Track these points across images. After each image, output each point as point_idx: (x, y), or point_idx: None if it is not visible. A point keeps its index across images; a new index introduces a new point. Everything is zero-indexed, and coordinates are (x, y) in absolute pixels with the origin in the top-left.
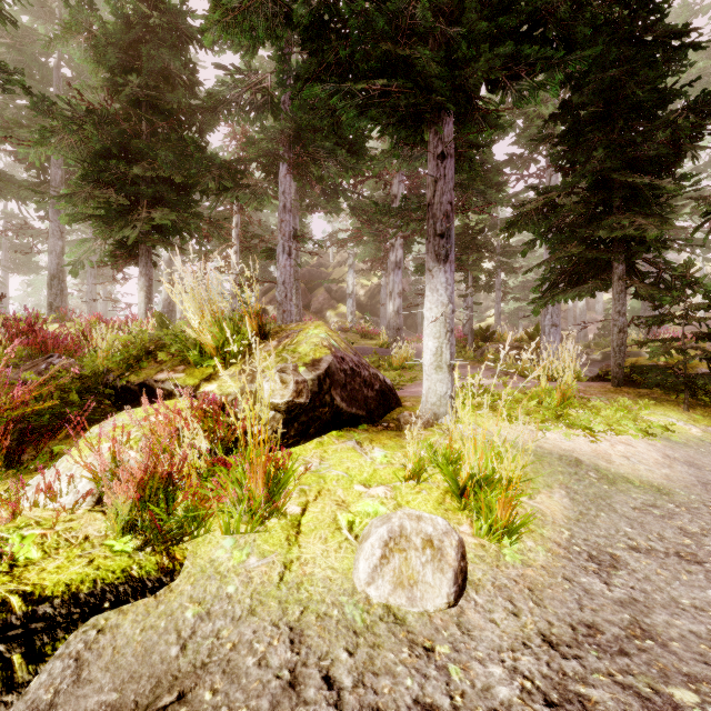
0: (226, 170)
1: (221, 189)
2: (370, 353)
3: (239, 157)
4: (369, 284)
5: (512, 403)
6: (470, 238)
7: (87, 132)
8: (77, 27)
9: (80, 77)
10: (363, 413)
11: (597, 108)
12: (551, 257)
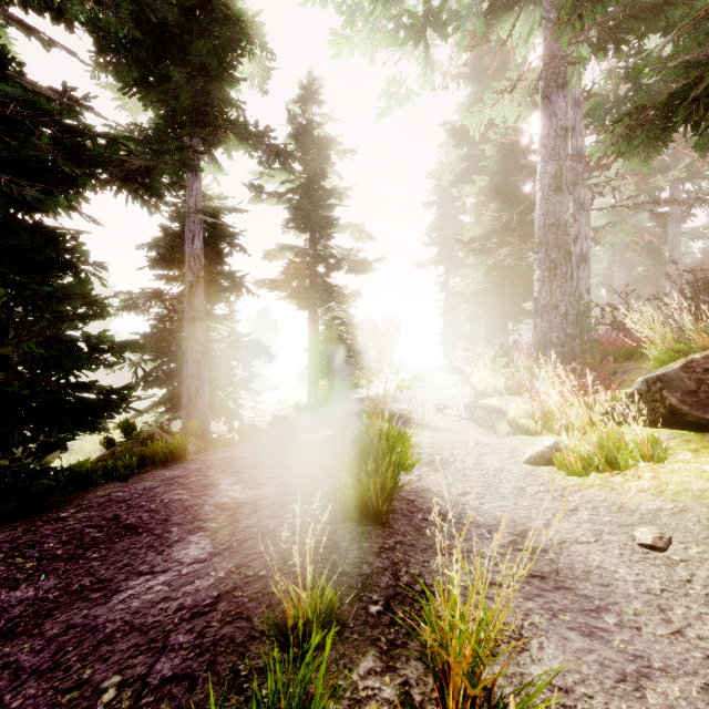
0: None
1: None
2: None
3: None
4: None
5: None
6: None
7: None
8: None
9: None
10: None
11: None
12: None
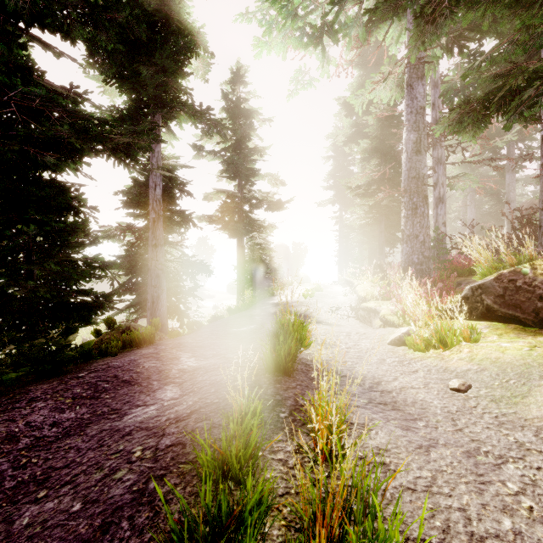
0: None
1: None
2: None
3: None
4: None
5: None
6: None
7: None
8: None
9: None
10: (528, 317)
11: None
12: None
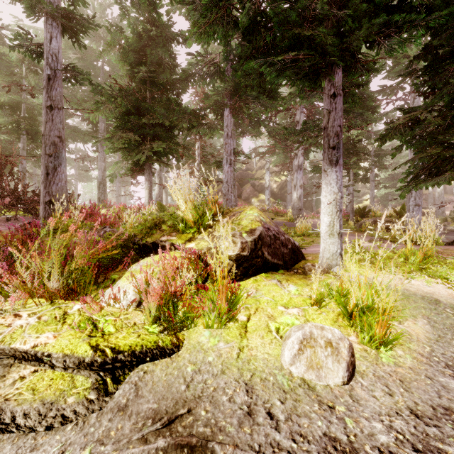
0: (193, 115)
1: (190, 127)
2: (281, 225)
3: (200, 107)
4: (279, 180)
5: (385, 260)
6: (351, 146)
7: (118, 101)
8: (114, 43)
9: (113, 70)
10: (281, 263)
11: (452, 47)
12: (415, 157)
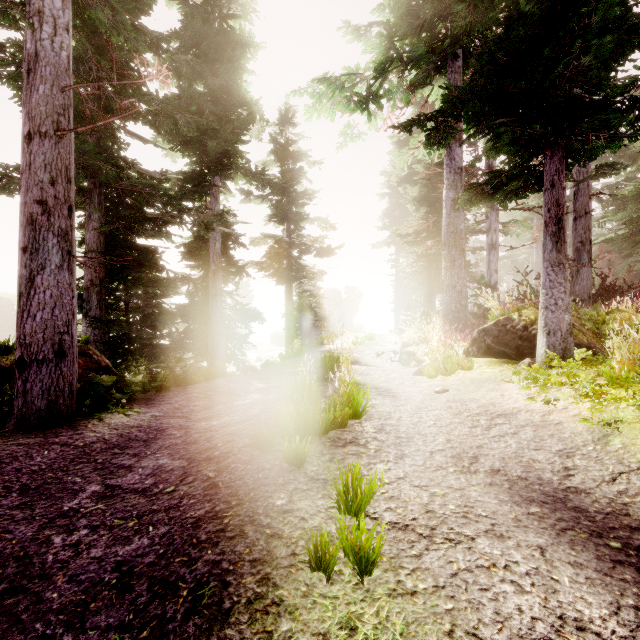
0: None
1: None
2: None
3: None
4: None
5: None
6: None
7: None
8: None
9: None
10: (512, 352)
11: None
12: None
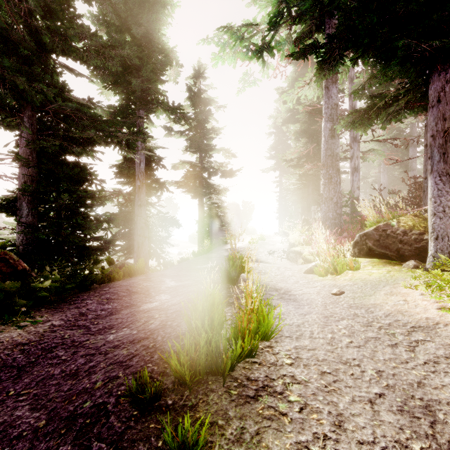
0: None
1: None
2: None
3: None
4: None
5: None
6: None
7: None
8: None
9: None
10: (393, 254)
11: None
12: None
